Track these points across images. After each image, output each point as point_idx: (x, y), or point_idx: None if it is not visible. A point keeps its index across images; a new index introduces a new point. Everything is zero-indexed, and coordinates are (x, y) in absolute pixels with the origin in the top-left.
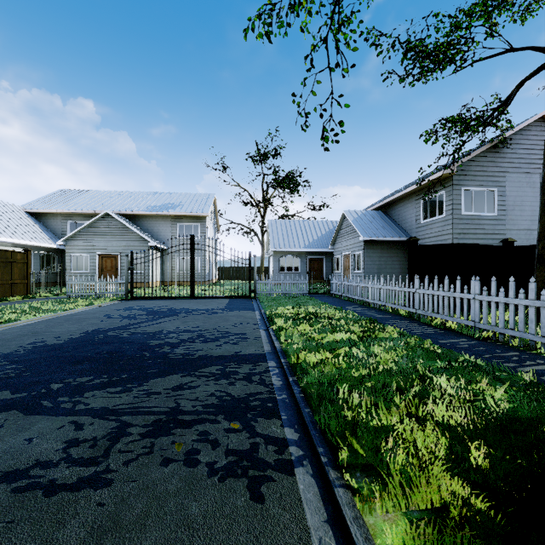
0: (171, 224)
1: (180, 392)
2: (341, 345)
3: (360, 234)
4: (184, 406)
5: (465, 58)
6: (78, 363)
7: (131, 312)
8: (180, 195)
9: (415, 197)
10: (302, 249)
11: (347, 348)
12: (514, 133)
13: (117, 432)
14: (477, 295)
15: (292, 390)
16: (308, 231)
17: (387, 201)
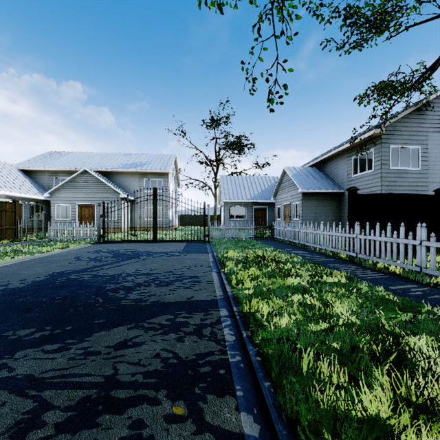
0: (139, 179)
1: (122, 351)
2: (293, 291)
3: (299, 187)
4: (122, 374)
5: (399, 24)
6: (28, 310)
7: (99, 255)
8: (146, 155)
9: (347, 154)
10: (249, 200)
11: (299, 295)
12: (436, 97)
13: (28, 420)
14: (423, 242)
15: (247, 349)
16: (253, 185)
17: (322, 159)
